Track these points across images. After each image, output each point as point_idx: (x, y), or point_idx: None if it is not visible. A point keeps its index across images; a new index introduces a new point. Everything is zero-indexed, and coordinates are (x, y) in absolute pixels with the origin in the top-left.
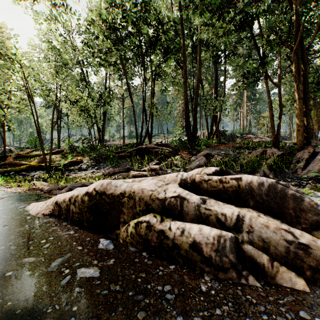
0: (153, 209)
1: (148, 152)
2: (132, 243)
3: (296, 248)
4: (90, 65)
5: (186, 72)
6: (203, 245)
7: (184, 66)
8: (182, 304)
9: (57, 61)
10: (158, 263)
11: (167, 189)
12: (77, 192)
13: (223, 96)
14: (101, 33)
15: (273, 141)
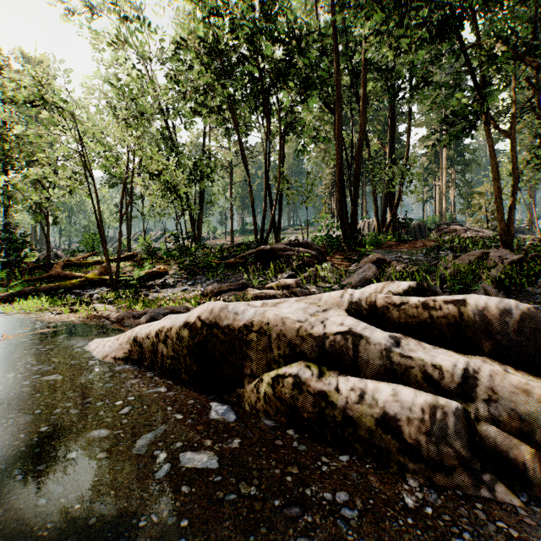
0: (304, 354)
1: (275, 256)
2: (268, 412)
3: None
4: (179, 115)
5: (340, 119)
6: (402, 421)
7: (336, 109)
8: (375, 529)
9: (129, 109)
10: (317, 449)
11: (326, 320)
12: (169, 322)
13: (406, 159)
14: (196, 60)
15: (500, 236)
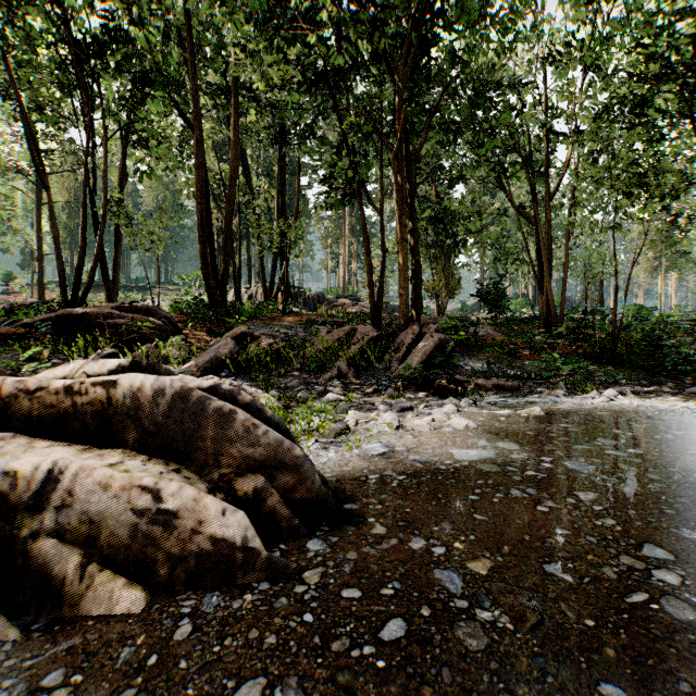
0: None
1: (93, 326)
2: None
3: (152, 523)
4: None
5: (200, 144)
6: None
7: (195, 129)
8: None
9: None
10: None
11: None
12: None
13: (295, 216)
14: None
15: (372, 312)
